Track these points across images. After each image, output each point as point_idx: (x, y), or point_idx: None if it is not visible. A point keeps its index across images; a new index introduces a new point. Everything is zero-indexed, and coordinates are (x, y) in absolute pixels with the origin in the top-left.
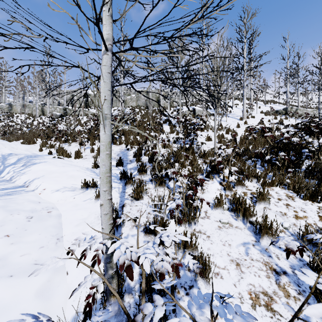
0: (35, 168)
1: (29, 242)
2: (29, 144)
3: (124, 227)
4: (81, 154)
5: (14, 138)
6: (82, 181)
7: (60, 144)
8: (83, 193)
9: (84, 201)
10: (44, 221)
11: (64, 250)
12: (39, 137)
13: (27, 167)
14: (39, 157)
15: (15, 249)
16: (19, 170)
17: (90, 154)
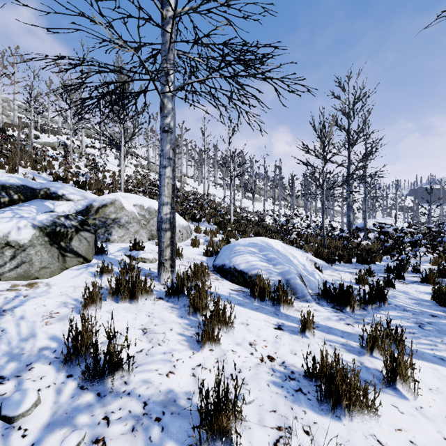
0: None
1: None
2: None
3: None
4: None
5: None
6: None
7: None
8: None
9: None
10: None
11: None
12: None
13: None
14: None
15: None
16: None
17: None
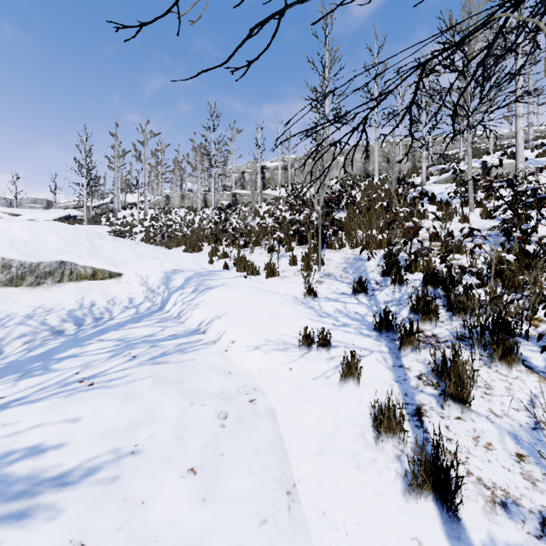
0: (212, 297)
1: (235, 500)
2: (194, 252)
3: (460, 496)
4: (276, 269)
5: (175, 243)
6: (295, 328)
7: (239, 252)
8: (305, 358)
9: (313, 380)
10: (249, 429)
11: (311, 539)
12: (205, 241)
13: (200, 294)
14: (214, 275)
15: (212, 523)
16: (190, 299)
17: (289, 268)
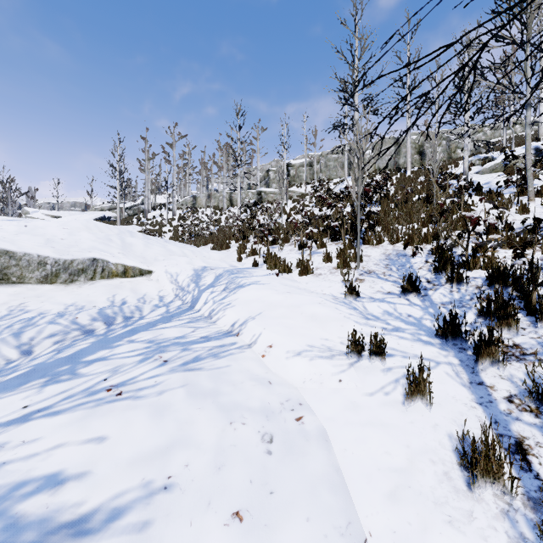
0: (244, 296)
1: None
2: (221, 250)
3: None
4: (310, 266)
5: (202, 241)
6: (339, 332)
7: (268, 248)
8: (355, 367)
9: (369, 396)
10: (300, 457)
11: None
12: (232, 238)
13: (231, 292)
14: (245, 272)
15: None
16: (221, 298)
17: (324, 265)
